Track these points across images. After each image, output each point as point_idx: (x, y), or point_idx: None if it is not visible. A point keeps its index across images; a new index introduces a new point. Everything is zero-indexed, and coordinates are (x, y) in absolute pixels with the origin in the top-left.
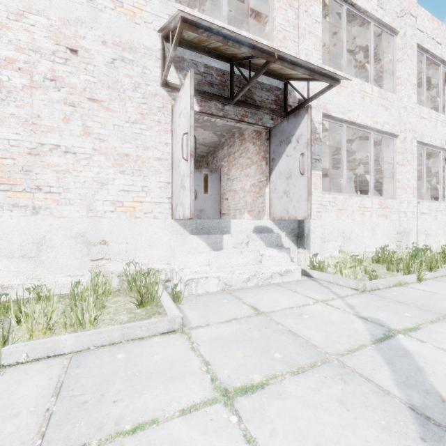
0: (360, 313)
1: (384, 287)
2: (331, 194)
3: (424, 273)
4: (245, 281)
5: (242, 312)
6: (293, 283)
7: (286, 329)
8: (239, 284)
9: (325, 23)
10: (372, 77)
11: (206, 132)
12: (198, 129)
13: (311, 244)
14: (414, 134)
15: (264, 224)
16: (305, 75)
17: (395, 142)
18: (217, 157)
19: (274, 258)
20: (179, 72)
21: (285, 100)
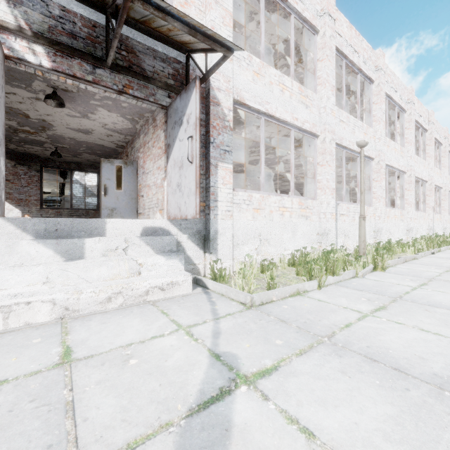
0: (220, 345)
1: (278, 298)
2: (247, 191)
3: (323, 279)
4: (103, 302)
5: (35, 364)
6: (176, 299)
7: (66, 400)
8: (92, 307)
9: (247, 8)
10: (293, 71)
11: (112, 114)
12: (101, 110)
13: (219, 248)
14: (333, 136)
15: (158, 224)
16: (200, 43)
17: (316, 142)
18: (135, 147)
19: (160, 267)
20: (13, 7)
21: (186, 77)
